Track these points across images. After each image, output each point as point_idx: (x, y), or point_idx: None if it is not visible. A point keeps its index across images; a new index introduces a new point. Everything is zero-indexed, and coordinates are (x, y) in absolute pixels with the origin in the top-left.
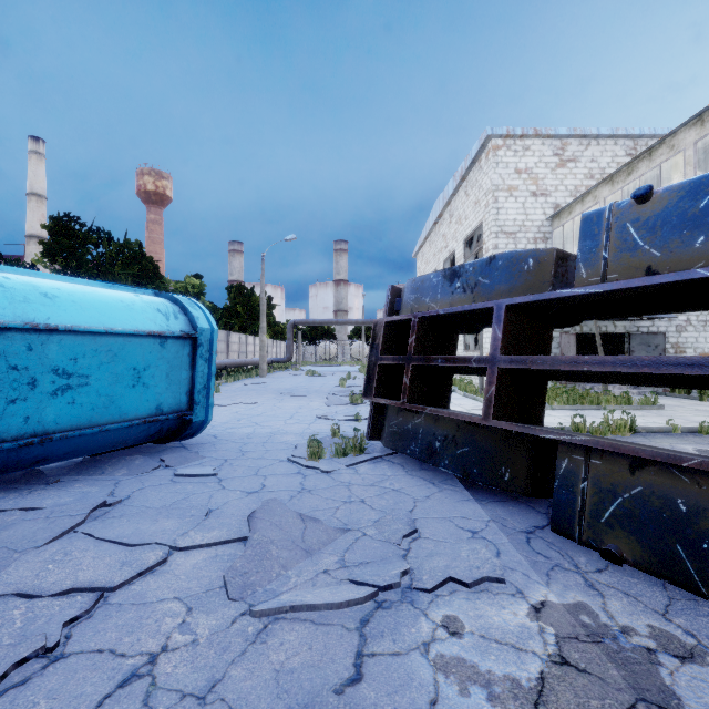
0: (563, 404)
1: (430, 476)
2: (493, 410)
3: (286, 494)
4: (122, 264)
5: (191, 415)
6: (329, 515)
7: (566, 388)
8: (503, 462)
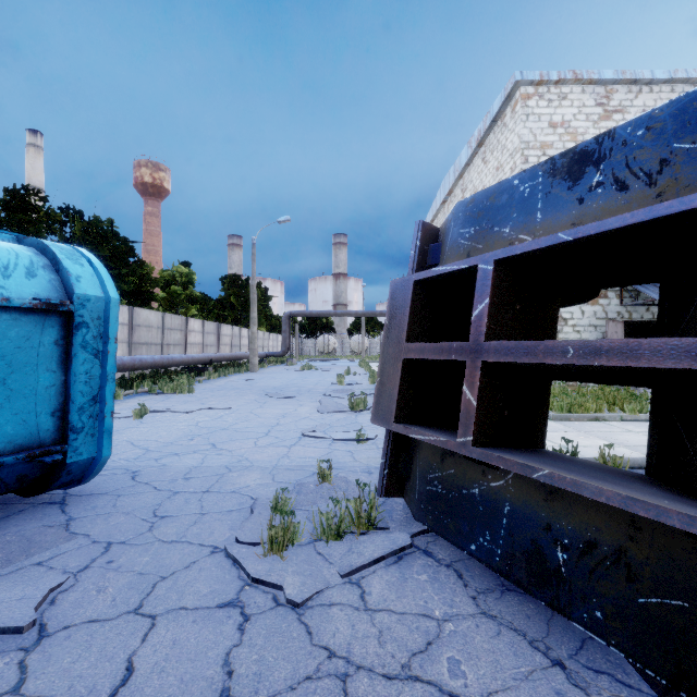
0: (637, 413)
1: (538, 627)
2: None
3: None
4: (88, 243)
5: (61, 453)
6: None
7: (612, 387)
8: None
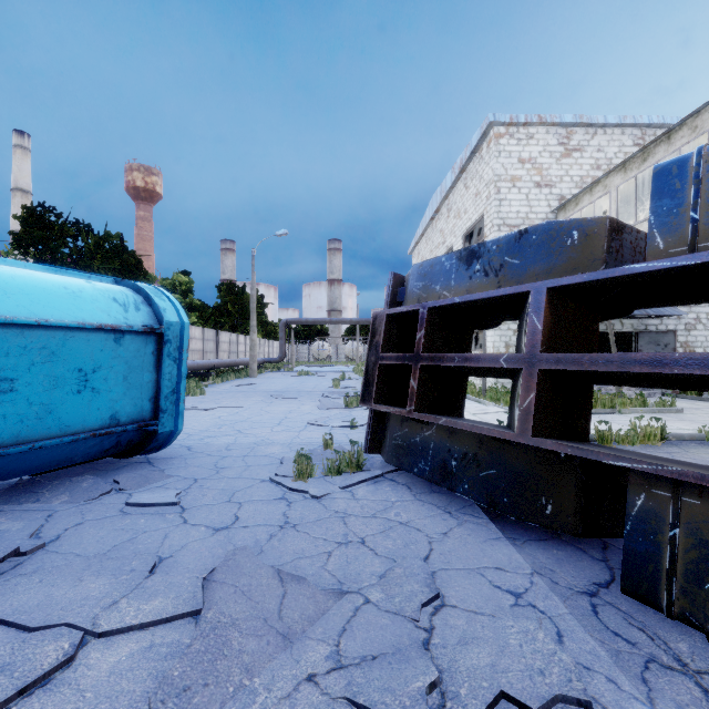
0: None
1: (444, 502)
2: (533, 424)
3: (264, 532)
4: (101, 257)
5: (155, 426)
6: (318, 567)
7: None
8: (543, 490)
